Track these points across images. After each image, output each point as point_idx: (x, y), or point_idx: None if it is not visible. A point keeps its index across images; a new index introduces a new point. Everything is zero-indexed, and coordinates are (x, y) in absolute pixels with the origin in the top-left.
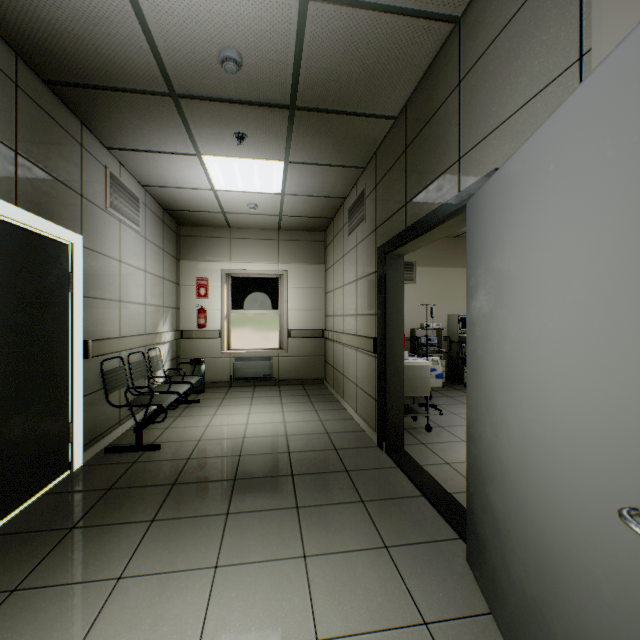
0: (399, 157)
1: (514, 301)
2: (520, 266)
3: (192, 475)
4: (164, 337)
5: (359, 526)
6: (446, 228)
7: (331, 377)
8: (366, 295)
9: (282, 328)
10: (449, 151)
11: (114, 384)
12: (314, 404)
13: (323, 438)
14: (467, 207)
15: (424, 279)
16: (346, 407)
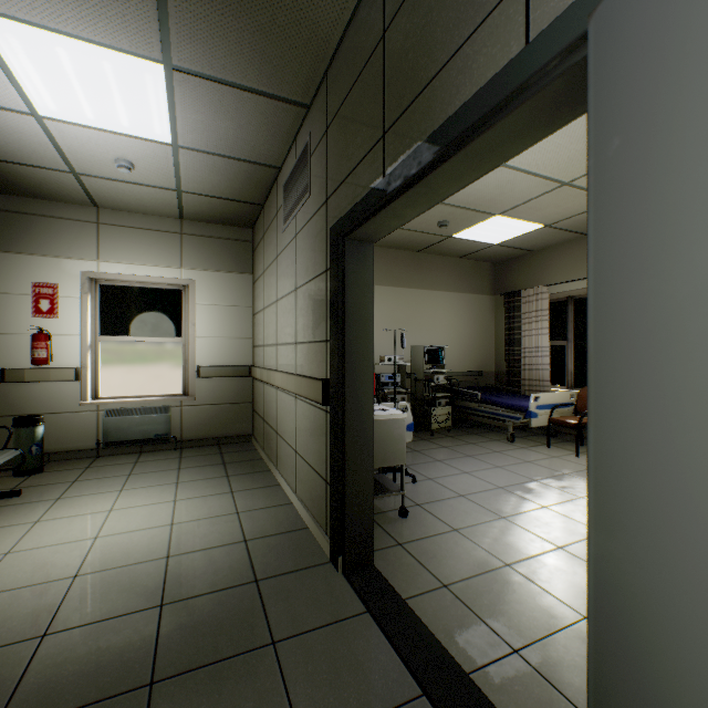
0: (370, 56)
1: None
2: None
3: None
4: None
5: None
6: (474, 159)
7: (261, 433)
8: (311, 311)
9: (188, 364)
10: None
11: None
12: (231, 480)
13: (236, 555)
14: (597, 21)
15: (383, 301)
16: (281, 482)
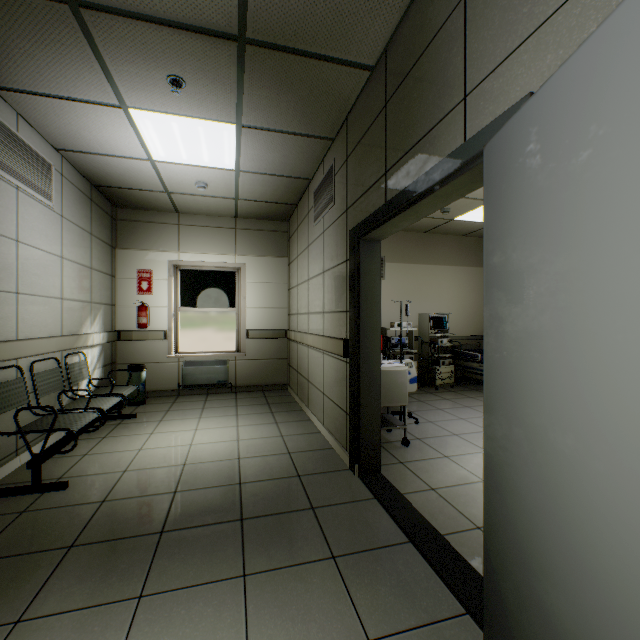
0: (377, 116)
1: (610, 277)
2: (629, 212)
3: (102, 529)
4: (92, 339)
5: (330, 604)
6: (441, 197)
7: (295, 382)
8: (335, 289)
9: (240, 328)
10: (449, 90)
11: (3, 403)
12: (275, 415)
13: (284, 460)
14: (486, 152)
15: (394, 276)
16: (311, 418)
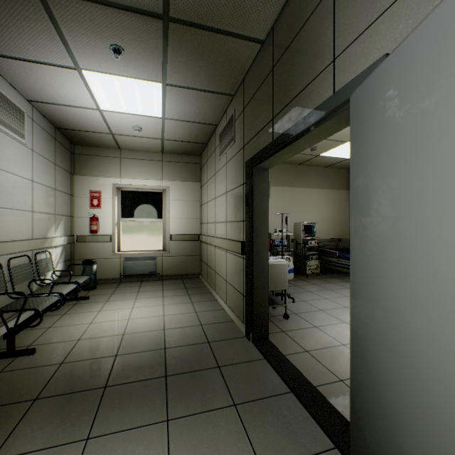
0: (266, 77)
1: None
2: None
3: (60, 385)
4: (55, 241)
5: (232, 442)
6: (315, 136)
7: (205, 272)
8: (235, 204)
9: (165, 233)
10: (321, 55)
11: None
12: (191, 296)
13: (197, 330)
14: (352, 99)
15: (276, 195)
16: (217, 298)
